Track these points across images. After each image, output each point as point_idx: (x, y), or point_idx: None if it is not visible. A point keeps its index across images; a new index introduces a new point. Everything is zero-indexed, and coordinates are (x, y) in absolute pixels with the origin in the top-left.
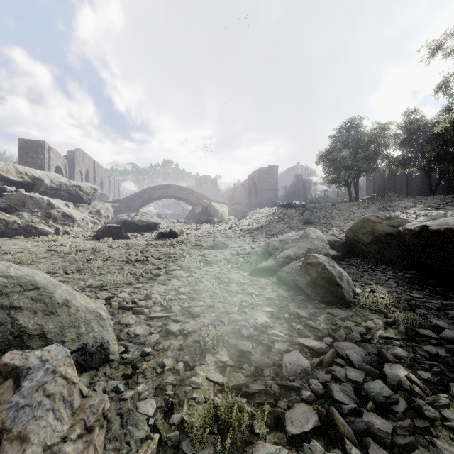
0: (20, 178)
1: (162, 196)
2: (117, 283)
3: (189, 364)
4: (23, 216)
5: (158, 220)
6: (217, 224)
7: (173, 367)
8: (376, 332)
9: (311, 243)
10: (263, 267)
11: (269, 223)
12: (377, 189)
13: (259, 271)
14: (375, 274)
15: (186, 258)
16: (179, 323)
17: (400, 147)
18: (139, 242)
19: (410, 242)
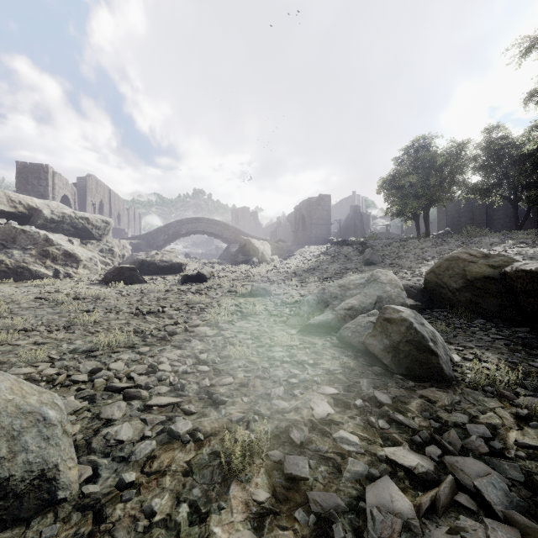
0: (12, 208)
1: (190, 231)
2: (113, 346)
3: (199, 509)
4: (13, 255)
5: (184, 260)
6: (257, 265)
7: (169, 516)
8: (506, 434)
9: (381, 289)
10: (318, 323)
11: (321, 264)
12: (451, 222)
13: (313, 327)
14: (473, 332)
15: (215, 309)
16: (192, 415)
17: (480, 171)
18: (157, 288)
19: (523, 288)
